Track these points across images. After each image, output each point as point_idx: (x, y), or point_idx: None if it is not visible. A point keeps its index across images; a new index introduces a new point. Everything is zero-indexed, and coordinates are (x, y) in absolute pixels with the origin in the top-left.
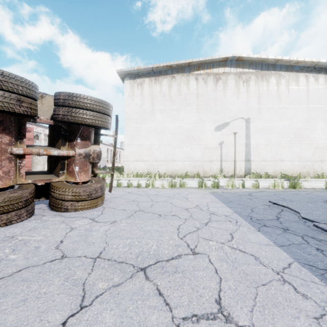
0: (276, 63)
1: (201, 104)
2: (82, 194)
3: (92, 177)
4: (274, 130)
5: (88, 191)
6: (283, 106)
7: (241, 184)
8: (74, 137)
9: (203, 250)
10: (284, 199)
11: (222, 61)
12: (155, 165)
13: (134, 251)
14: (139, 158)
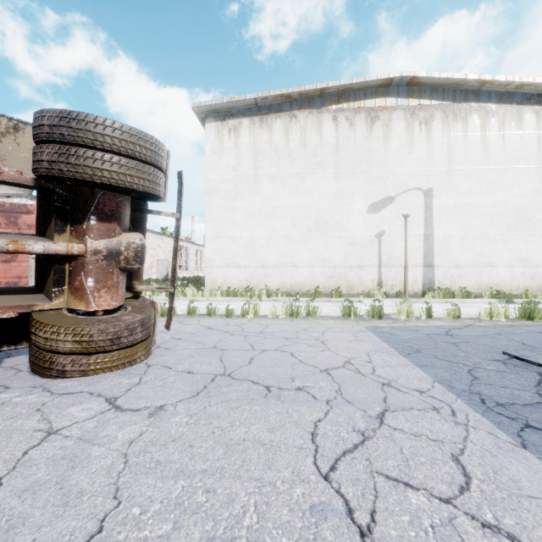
0: (480, 89)
1: (343, 165)
2: (96, 338)
3: (132, 298)
4: (477, 210)
5: (112, 332)
6: (494, 166)
7: (425, 311)
8: (83, 214)
9: (399, 535)
10: (533, 347)
11: (381, 86)
12: (260, 274)
13: (186, 537)
14: (232, 262)
